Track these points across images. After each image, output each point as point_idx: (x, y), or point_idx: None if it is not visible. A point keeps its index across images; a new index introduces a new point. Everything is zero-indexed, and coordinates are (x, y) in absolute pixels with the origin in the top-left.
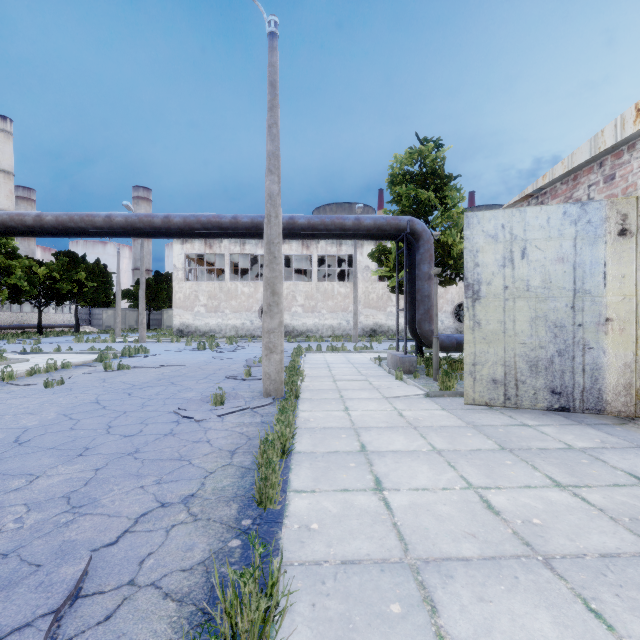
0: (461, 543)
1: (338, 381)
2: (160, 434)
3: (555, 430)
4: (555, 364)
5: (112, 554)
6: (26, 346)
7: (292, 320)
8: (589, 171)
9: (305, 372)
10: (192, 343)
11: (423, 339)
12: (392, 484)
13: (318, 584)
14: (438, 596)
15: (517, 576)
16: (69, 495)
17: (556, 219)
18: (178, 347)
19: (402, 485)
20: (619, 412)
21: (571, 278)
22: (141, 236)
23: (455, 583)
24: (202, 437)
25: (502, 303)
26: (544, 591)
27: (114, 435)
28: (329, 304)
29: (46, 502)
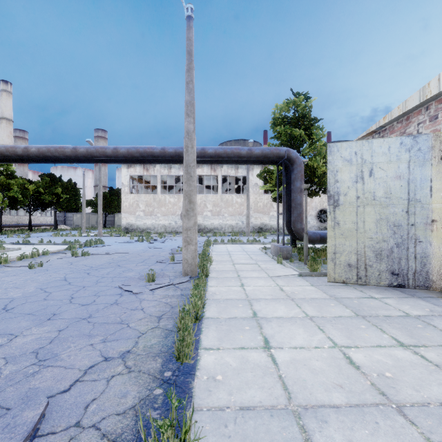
0: (332, 393)
1: (236, 264)
2: (108, 303)
3: (395, 301)
4: (394, 253)
5: (65, 400)
6: (20, 239)
7: (204, 221)
8: (418, 113)
9: (213, 258)
10: (134, 237)
11: (296, 234)
12: (277, 343)
13: (222, 427)
14: (316, 439)
15: (377, 421)
16: (37, 351)
17: (395, 148)
18: (124, 240)
19: (284, 344)
20: (441, 288)
21: (406, 190)
22: (98, 162)
23: (329, 427)
24: (138, 306)
25: (355, 209)
26: (400, 435)
27: (75, 304)
28: (229, 210)
29: (20, 356)
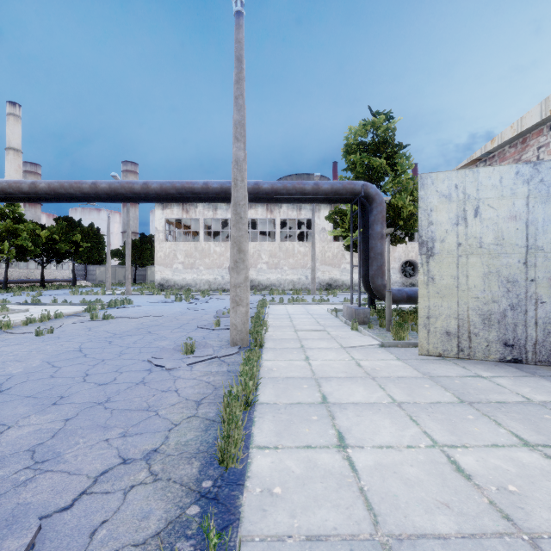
0: (435, 515)
1: (299, 331)
2: (132, 383)
3: (510, 382)
4: (508, 317)
5: (64, 522)
6: (29, 298)
7: (258, 275)
8: (538, 134)
9: (269, 322)
10: (171, 295)
11: (376, 293)
12: (355, 440)
13: None
14: None
15: None
16: (34, 448)
17: (509, 179)
18: (158, 299)
19: (365, 442)
20: None
21: (523, 235)
22: (123, 201)
23: None
24: (171, 386)
25: (455, 259)
26: None
27: (89, 383)
28: (290, 261)
29: (10, 456)
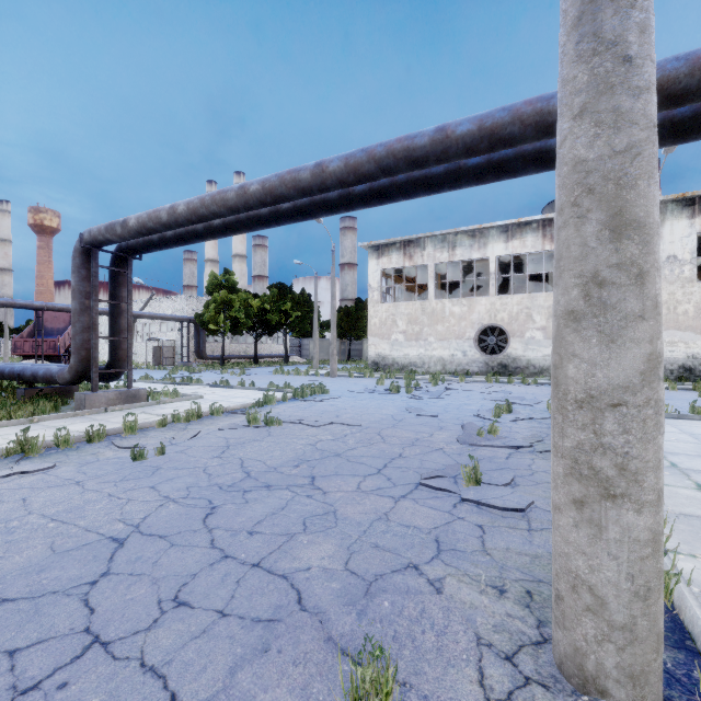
0: None
1: None
2: None
3: None
4: None
5: None
6: (230, 377)
7: (526, 350)
8: None
9: None
10: (386, 380)
11: None
12: None
13: None
14: None
15: None
16: None
17: None
18: (367, 386)
19: None
20: None
21: None
22: (294, 218)
23: None
24: None
25: None
26: None
27: None
28: None
29: None
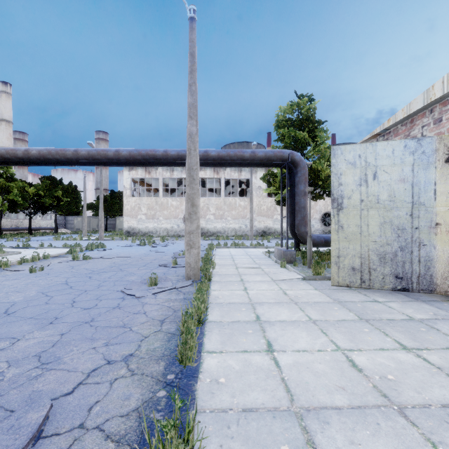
0: (334, 395)
1: (239, 268)
2: (110, 307)
3: (399, 305)
4: (398, 256)
5: (68, 402)
6: (20, 243)
7: (206, 224)
8: (422, 116)
9: (216, 261)
10: (136, 241)
11: (300, 238)
12: (280, 347)
13: (225, 428)
14: (318, 439)
15: (379, 423)
16: (40, 354)
17: (399, 150)
18: (126, 243)
19: (287, 347)
20: (446, 292)
21: (410, 194)
22: (99, 165)
23: (331, 428)
24: (140, 310)
25: (359, 212)
26: (401, 436)
27: (76, 308)
28: (233, 213)
29: (22, 360)
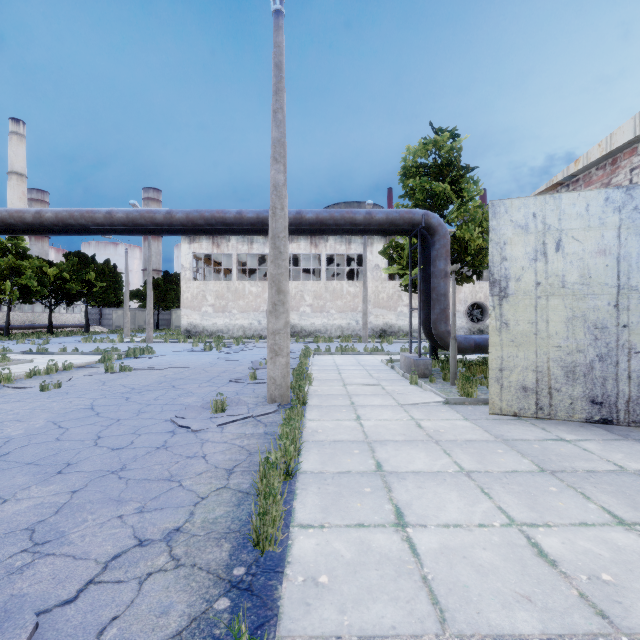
0: (514, 611)
1: (348, 385)
2: (152, 447)
3: (599, 447)
4: (595, 370)
5: (66, 618)
6: (34, 346)
7: (300, 320)
8: (631, 153)
9: (313, 375)
10: (199, 343)
11: (439, 340)
12: (416, 518)
13: None
14: None
15: None
16: (34, 527)
17: (596, 206)
18: (184, 347)
19: (429, 519)
20: None
21: (614, 273)
22: (143, 233)
23: None
24: (197, 451)
25: (533, 301)
26: None
27: (101, 448)
28: (338, 304)
29: (5, 536)
